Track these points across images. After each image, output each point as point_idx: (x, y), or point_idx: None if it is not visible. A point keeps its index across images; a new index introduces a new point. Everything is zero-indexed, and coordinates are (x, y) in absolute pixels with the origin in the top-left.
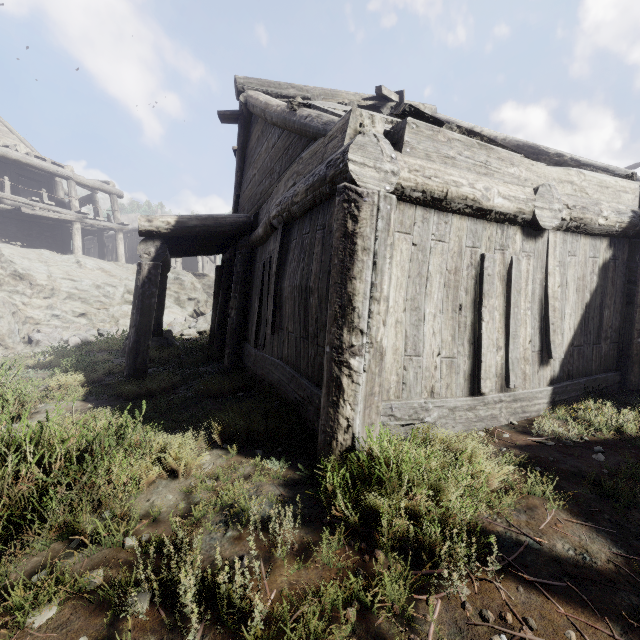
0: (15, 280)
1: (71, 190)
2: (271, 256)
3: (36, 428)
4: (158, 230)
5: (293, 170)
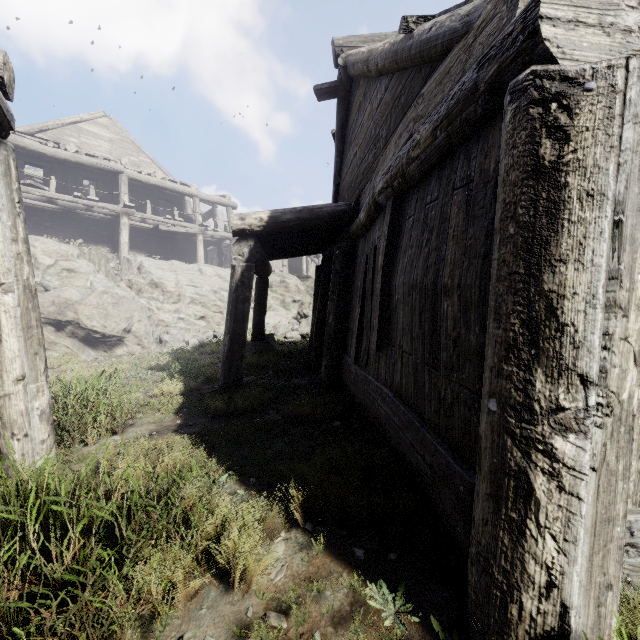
0: (152, 288)
1: (195, 206)
2: (376, 246)
3: (112, 453)
4: (251, 228)
5: (408, 119)
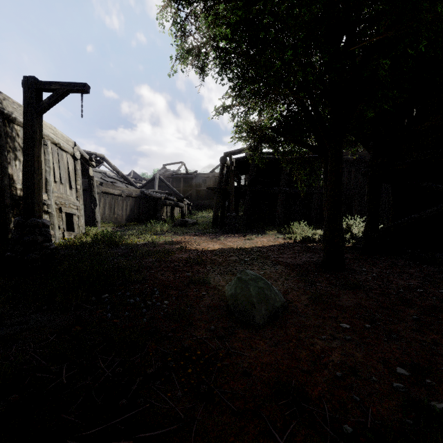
0: None
1: None
2: None
3: None
4: None
5: None
